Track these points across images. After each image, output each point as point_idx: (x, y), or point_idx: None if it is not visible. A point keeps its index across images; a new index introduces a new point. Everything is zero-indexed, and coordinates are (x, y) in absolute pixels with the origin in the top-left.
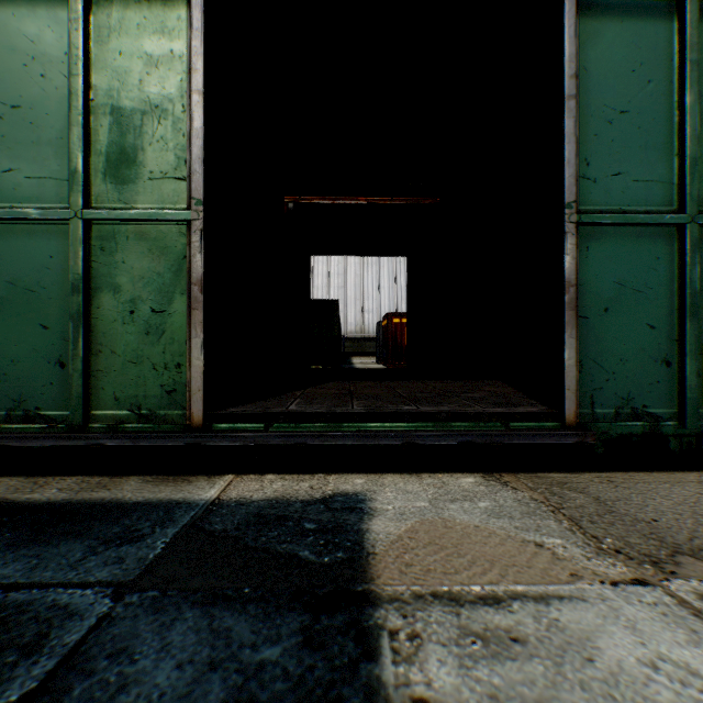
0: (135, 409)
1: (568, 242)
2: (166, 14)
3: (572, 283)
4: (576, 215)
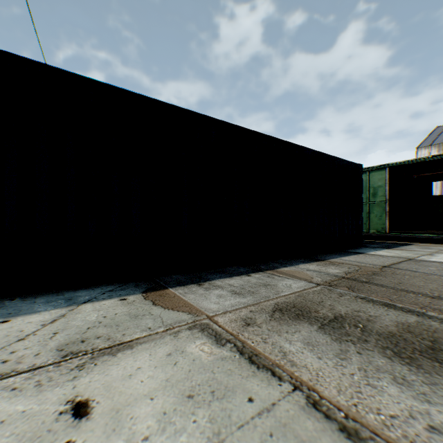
0: (376, 230)
1: None
2: (381, 172)
3: None
4: None
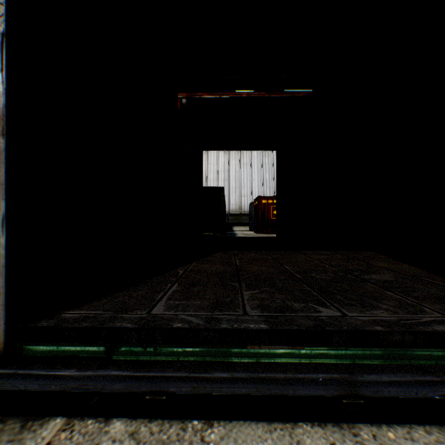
0: None
1: None
2: None
3: None
4: None
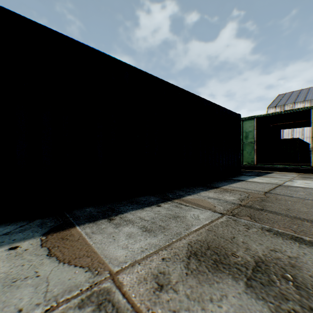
0: (247, 163)
1: (311, 142)
2: (251, 121)
3: (312, 148)
4: (312, 138)
